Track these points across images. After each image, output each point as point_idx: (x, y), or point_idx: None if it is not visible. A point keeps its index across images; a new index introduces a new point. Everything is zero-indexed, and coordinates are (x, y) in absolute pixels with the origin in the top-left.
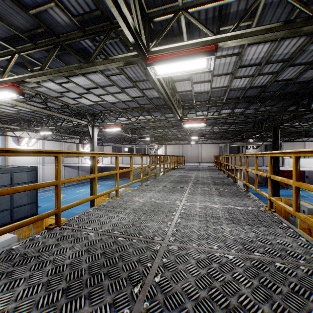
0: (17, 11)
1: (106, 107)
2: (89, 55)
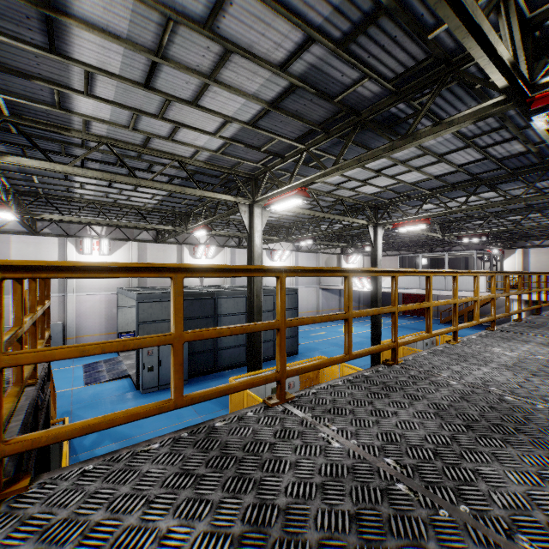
0: (321, 105)
1: (400, 192)
2: (396, 122)
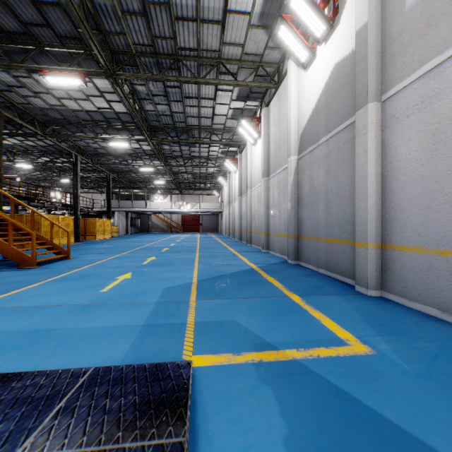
0: None
1: None
2: None
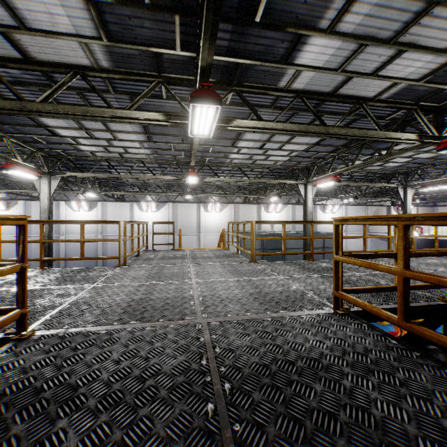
0: (340, 140)
1: (422, 162)
2: None
